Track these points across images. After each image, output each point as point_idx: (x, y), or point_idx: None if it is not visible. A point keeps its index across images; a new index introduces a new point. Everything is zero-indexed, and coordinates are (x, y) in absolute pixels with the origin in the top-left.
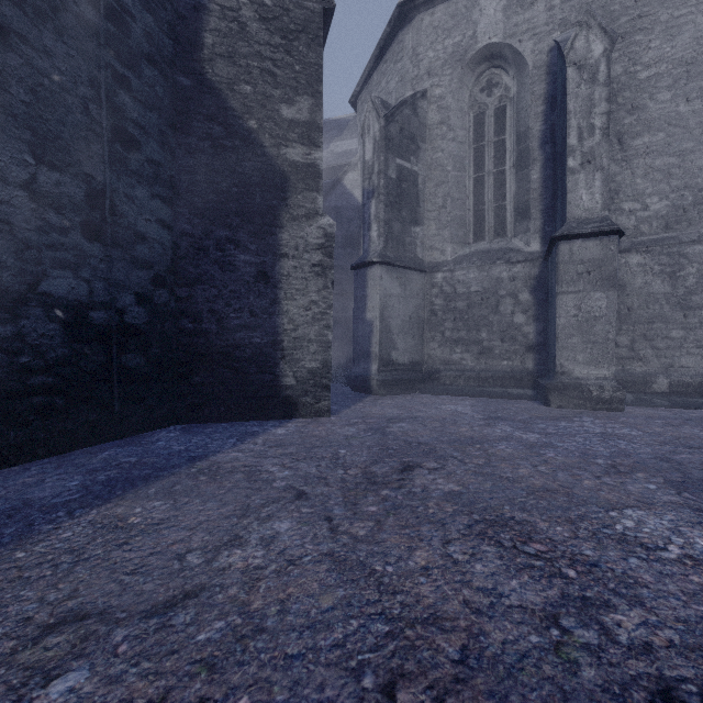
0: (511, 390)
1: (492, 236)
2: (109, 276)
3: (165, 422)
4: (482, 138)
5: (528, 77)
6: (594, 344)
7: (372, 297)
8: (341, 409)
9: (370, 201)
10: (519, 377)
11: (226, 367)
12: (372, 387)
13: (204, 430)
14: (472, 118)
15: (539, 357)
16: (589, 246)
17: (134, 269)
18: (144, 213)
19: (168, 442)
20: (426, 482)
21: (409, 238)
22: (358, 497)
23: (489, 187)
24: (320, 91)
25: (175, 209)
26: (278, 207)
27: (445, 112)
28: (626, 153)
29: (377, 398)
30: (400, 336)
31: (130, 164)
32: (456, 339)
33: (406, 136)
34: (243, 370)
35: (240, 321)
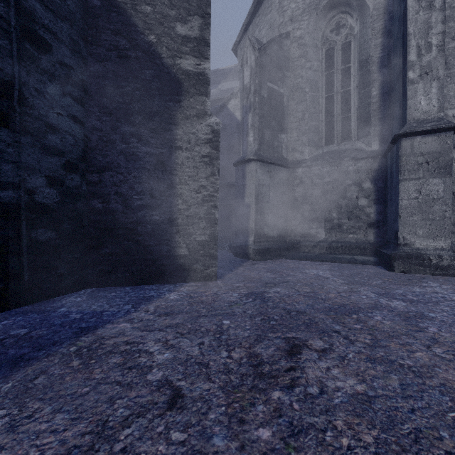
0: (357, 257)
1: (340, 140)
2: (18, 159)
3: (77, 286)
4: (332, 67)
5: (369, 17)
6: (433, 221)
7: (250, 186)
8: (225, 273)
9: (248, 114)
10: (362, 247)
11: (130, 240)
12: (250, 254)
13: (108, 294)
14: (324, 52)
15: (379, 231)
16: (428, 141)
17: (45, 155)
18: (55, 108)
19: (70, 308)
20: (321, 375)
21: (276, 142)
22: (245, 404)
23: (337, 103)
24: (208, 13)
25: (86, 108)
26: (173, 107)
27: (304, 48)
28: (450, 70)
29: (253, 262)
30: (270, 216)
31: (40, 63)
32: (312, 218)
33: (275, 66)
34: (144, 243)
35: (141, 202)
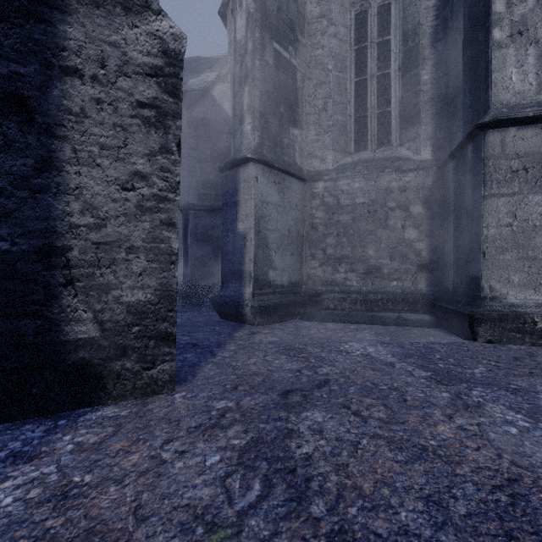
0: (406, 315)
1: (375, 145)
2: None
3: None
4: (365, 39)
5: None
6: (534, 261)
7: (246, 202)
8: (199, 361)
9: (243, 88)
10: (412, 299)
11: None
12: (246, 315)
13: None
14: (354, 16)
15: (433, 277)
16: (526, 136)
17: None
18: None
19: None
20: None
21: (287, 140)
22: None
23: (372, 91)
24: None
25: None
26: None
27: (326, 4)
28: None
29: (252, 330)
30: (278, 253)
31: None
32: (339, 257)
33: (285, 20)
34: None
35: None
